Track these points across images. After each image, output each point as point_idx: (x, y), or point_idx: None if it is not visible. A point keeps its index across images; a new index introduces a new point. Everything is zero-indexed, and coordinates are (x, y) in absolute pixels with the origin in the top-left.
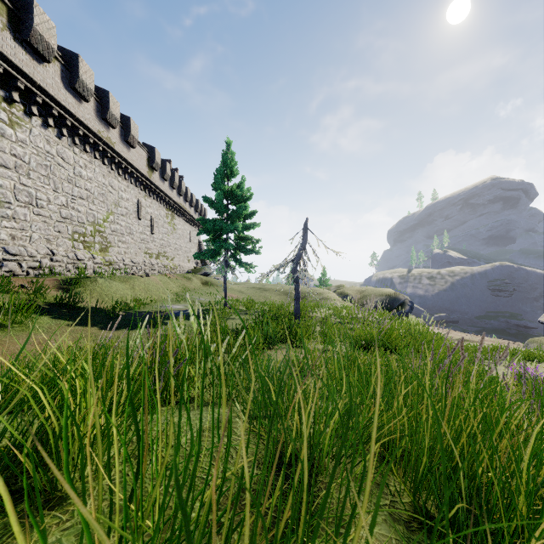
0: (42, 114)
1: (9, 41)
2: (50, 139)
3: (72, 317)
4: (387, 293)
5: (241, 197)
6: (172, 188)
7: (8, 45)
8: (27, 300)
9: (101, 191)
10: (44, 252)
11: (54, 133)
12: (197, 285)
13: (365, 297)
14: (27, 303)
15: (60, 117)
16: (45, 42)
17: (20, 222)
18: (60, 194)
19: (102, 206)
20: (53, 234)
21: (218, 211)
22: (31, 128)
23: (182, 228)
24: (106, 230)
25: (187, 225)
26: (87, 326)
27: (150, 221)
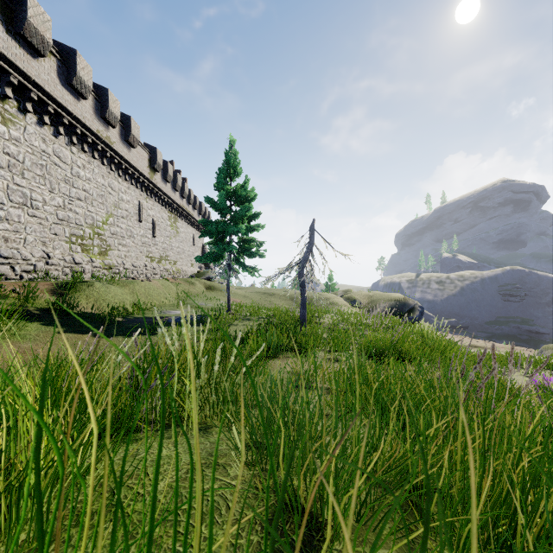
0: (37, 111)
1: (1, 33)
2: (46, 138)
3: (64, 323)
4: (396, 298)
5: (245, 198)
6: (174, 190)
7: (1, 38)
8: (14, 305)
9: (100, 192)
10: (39, 255)
11: (50, 131)
12: (200, 289)
13: (373, 302)
14: (17, 309)
15: (57, 115)
16: (40, 35)
17: (14, 223)
18: (57, 195)
19: (101, 207)
20: (50, 236)
21: (220, 212)
22: (26, 126)
23: (185, 231)
24: (106, 233)
25: (190, 228)
26: (80, 334)
27: (151, 224)
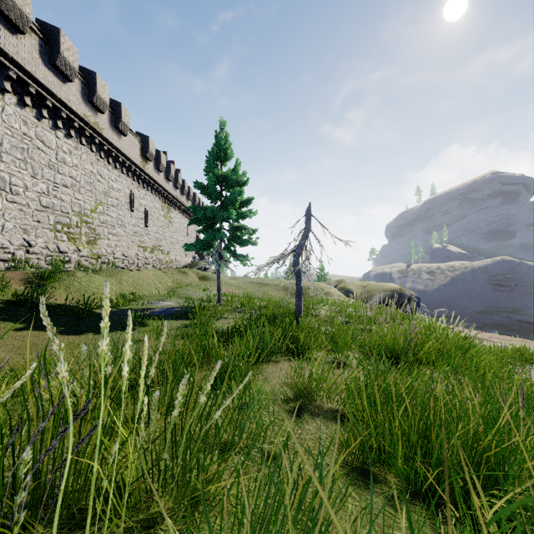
0: (17, 91)
1: None
2: (27, 120)
3: (28, 318)
4: (391, 288)
5: (236, 182)
6: (167, 180)
7: None
8: None
9: (88, 180)
10: (19, 243)
11: (33, 113)
12: (193, 279)
13: (367, 293)
14: None
15: (40, 97)
16: (18, 9)
17: None
18: (40, 180)
19: (89, 195)
20: (32, 223)
21: (210, 197)
22: (4, 106)
23: (179, 221)
24: (94, 222)
25: (184, 219)
26: (42, 330)
27: (143, 213)
